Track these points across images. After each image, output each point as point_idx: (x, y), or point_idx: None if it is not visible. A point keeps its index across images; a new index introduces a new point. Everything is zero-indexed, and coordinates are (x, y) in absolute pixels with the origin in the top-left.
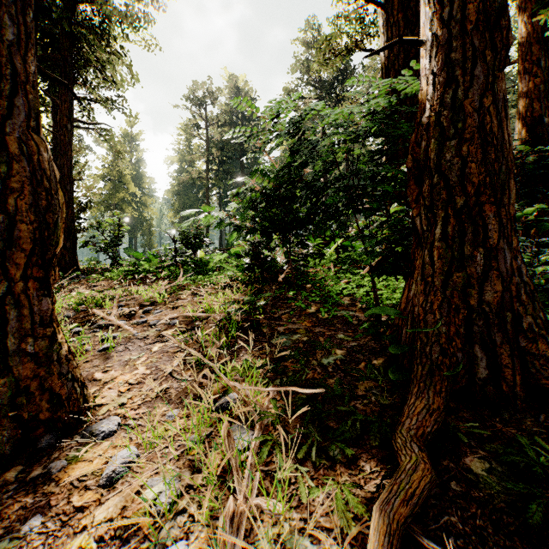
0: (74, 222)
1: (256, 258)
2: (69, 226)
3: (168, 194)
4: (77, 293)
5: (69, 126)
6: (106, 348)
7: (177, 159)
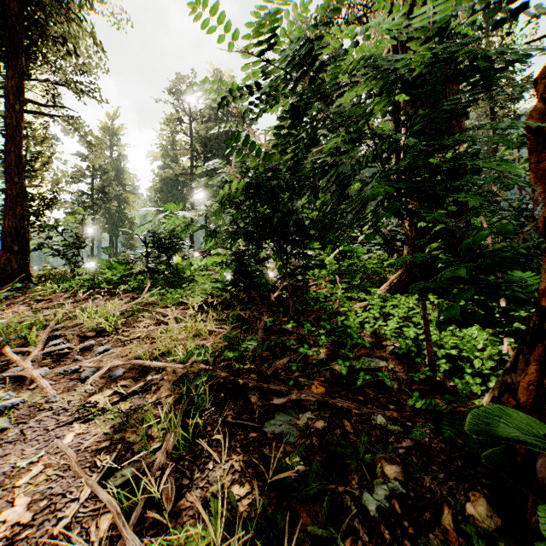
0: (25, 221)
1: (240, 272)
2: (18, 225)
3: (151, 191)
4: None
5: (19, 106)
6: None
7: (160, 155)
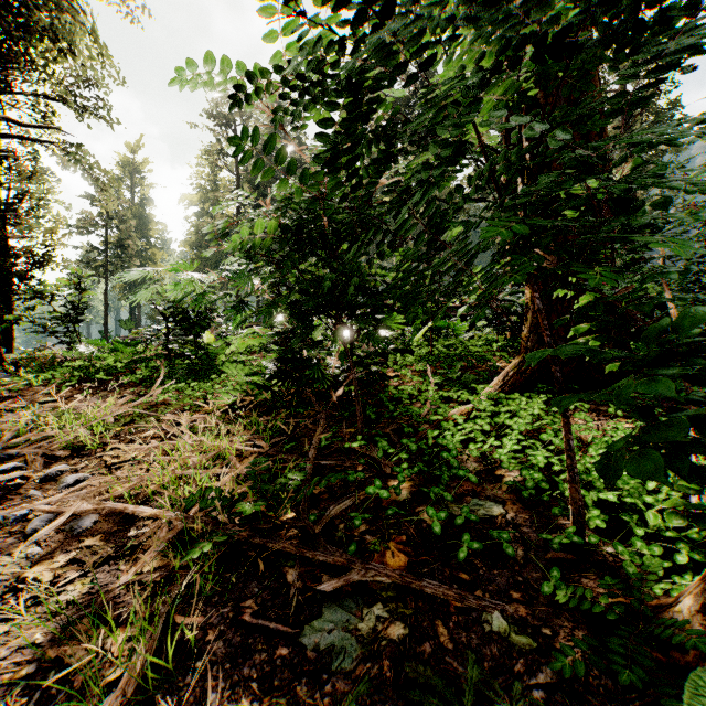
0: None
1: (285, 362)
2: None
3: (185, 246)
4: None
5: None
6: None
7: (197, 199)
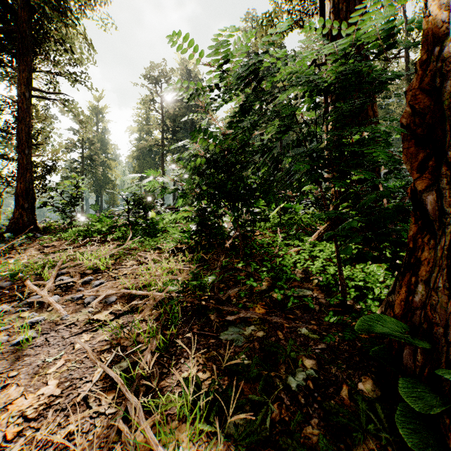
0: (32, 184)
1: (202, 225)
2: (27, 187)
3: (129, 158)
4: (16, 261)
5: (28, 94)
6: (22, 341)
7: (137, 129)
